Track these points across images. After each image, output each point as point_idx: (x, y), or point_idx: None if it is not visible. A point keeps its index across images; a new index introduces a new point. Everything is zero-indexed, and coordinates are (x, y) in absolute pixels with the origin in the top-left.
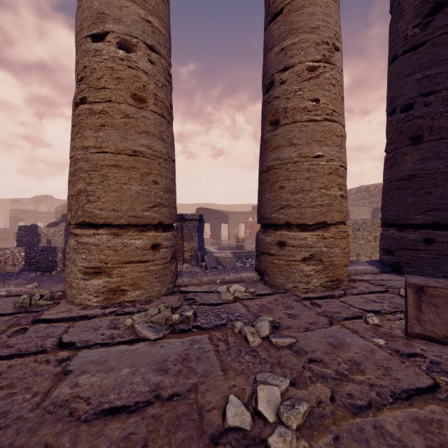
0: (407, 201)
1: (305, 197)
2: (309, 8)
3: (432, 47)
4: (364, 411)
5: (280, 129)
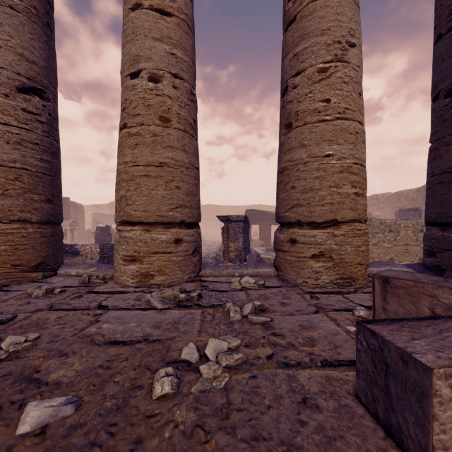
0: (450, 196)
1: (314, 195)
2: (319, 12)
3: None
4: (288, 367)
5: (292, 131)
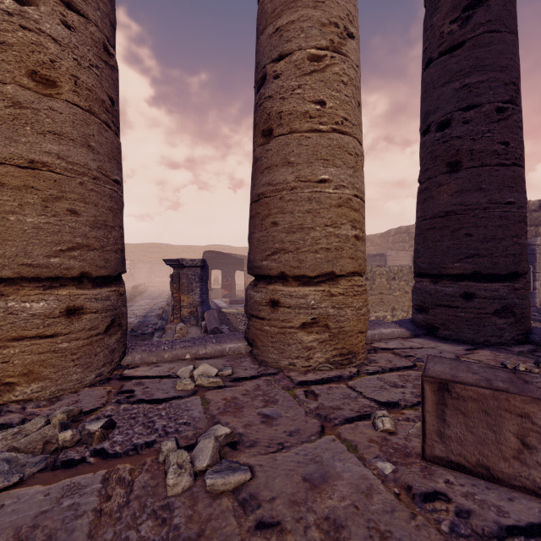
0: (443, 244)
1: (305, 237)
2: None
3: (472, 48)
4: None
5: (273, 141)
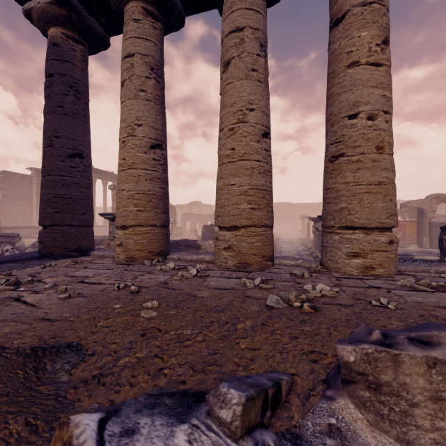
0: None
1: None
2: None
3: None
4: None
5: None
